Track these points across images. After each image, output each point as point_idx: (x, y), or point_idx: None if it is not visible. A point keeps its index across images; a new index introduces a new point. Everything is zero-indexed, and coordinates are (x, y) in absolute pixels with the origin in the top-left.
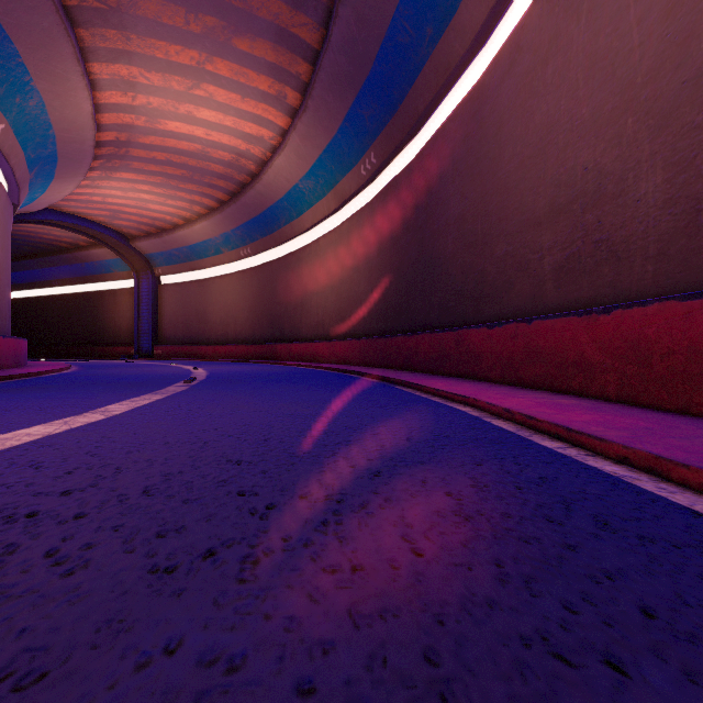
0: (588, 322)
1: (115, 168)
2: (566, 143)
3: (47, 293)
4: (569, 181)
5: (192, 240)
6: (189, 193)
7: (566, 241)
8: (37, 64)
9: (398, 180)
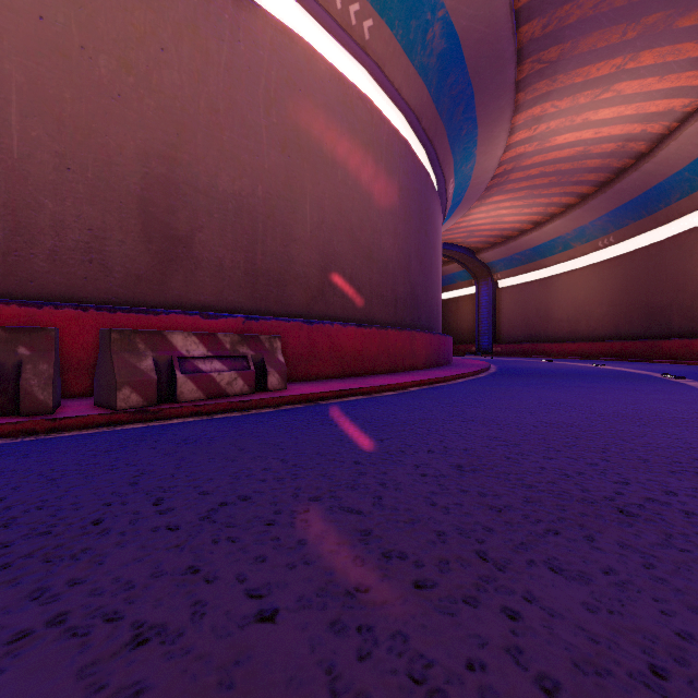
0: None
1: (490, 195)
2: None
3: None
4: None
5: (538, 241)
6: (548, 197)
7: None
8: (484, 136)
9: None
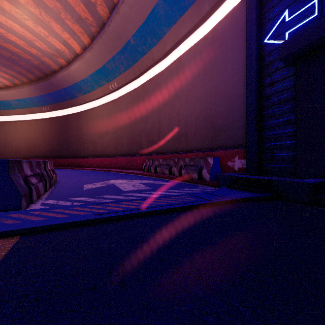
0: (93, 159)
1: None
2: (92, 134)
3: None
4: (93, 139)
5: None
6: None
7: (92, 147)
8: None
9: (57, 118)
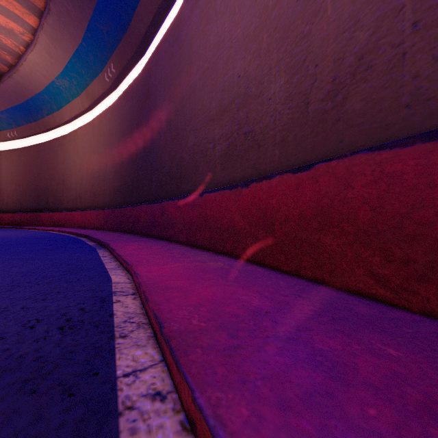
0: (235, 194)
1: None
2: (228, 57)
3: None
4: (230, 86)
5: None
6: None
7: (228, 133)
8: None
9: (131, 88)
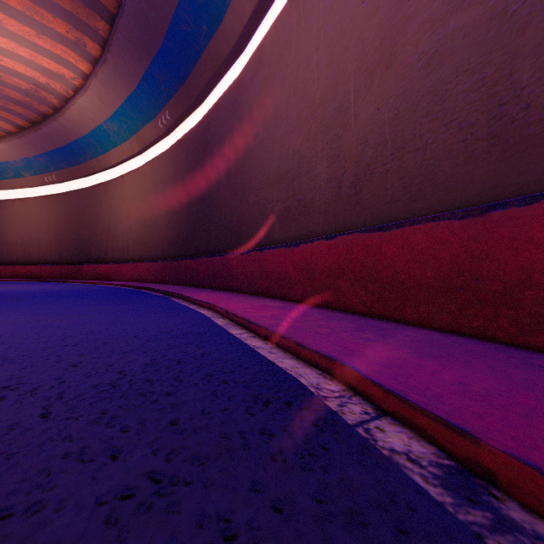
0: (289, 252)
1: None
2: (285, 132)
3: None
4: (286, 158)
5: None
6: None
7: (285, 197)
8: None
9: (187, 137)
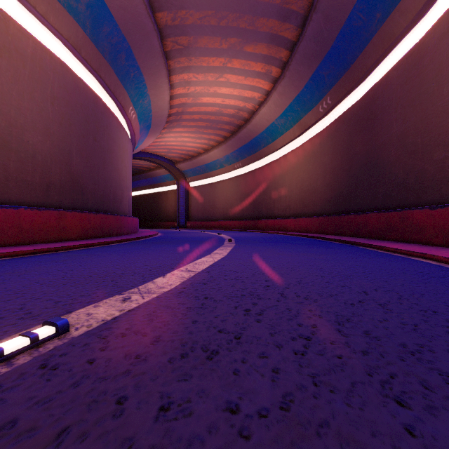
0: None
1: (174, 126)
2: None
3: (135, 194)
4: None
5: (208, 160)
6: (208, 135)
7: None
8: (151, 82)
9: (348, 113)
